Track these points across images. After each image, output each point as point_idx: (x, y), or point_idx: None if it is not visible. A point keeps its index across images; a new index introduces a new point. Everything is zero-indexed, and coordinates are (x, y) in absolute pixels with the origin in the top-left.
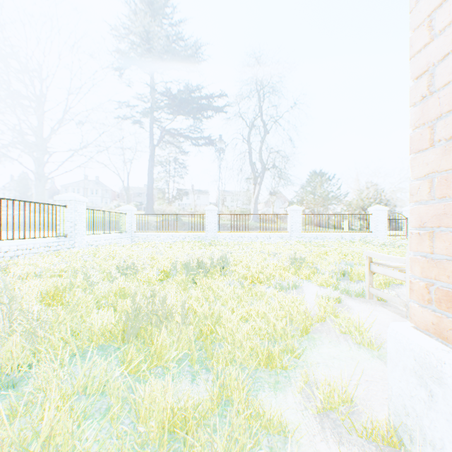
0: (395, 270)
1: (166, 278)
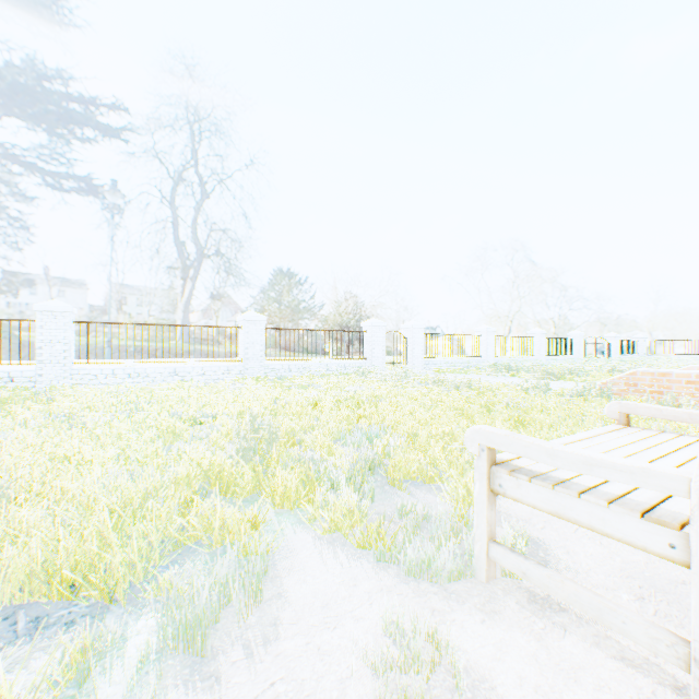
0: (624, 509)
1: None
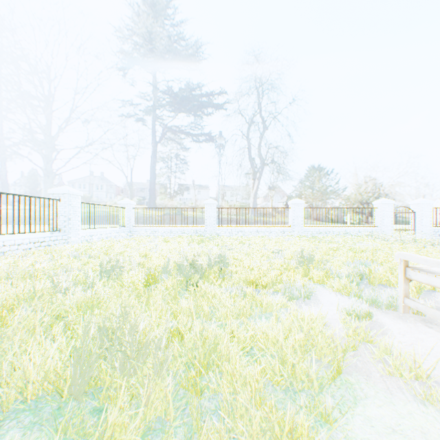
0: None
1: (152, 284)
